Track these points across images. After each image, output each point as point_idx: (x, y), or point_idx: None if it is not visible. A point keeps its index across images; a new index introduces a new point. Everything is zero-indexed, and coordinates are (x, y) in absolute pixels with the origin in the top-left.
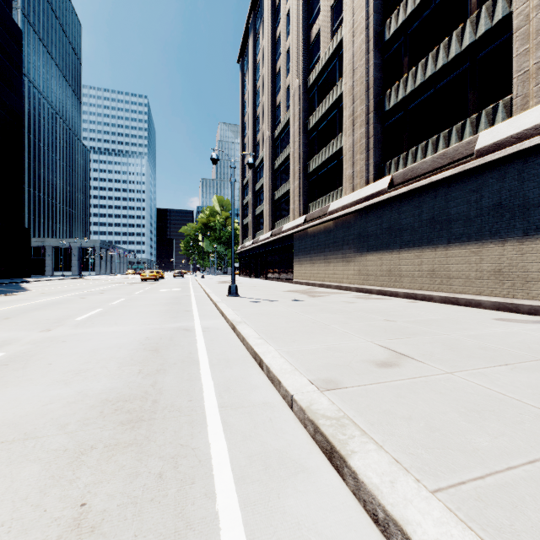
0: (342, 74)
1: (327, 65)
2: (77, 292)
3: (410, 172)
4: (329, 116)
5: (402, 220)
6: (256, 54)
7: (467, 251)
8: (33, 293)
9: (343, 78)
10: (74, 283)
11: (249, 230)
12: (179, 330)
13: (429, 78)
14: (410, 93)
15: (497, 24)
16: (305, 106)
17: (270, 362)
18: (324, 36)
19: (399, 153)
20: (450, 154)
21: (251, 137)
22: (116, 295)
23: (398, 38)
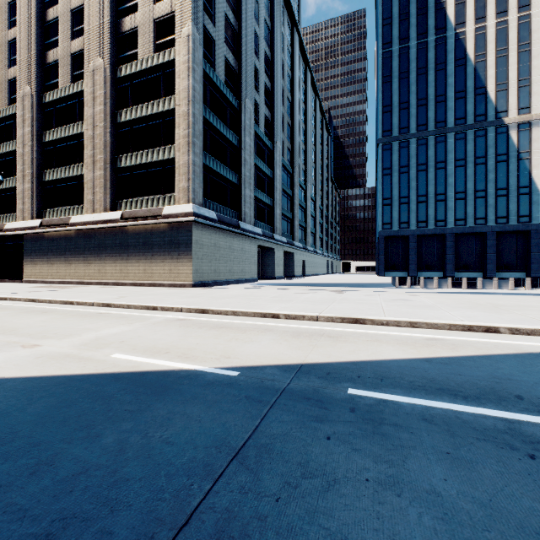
0: (83, 117)
1: (67, 98)
2: None
3: (134, 213)
4: (69, 141)
5: (129, 240)
6: None
7: (160, 261)
8: None
9: (85, 124)
10: None
11: None
12: None
13: (144, 164)
14: (134, 165)
15: (172, 159)
16: (40, 117)
17: (78, 301)
18: (64, 72)
19: (128, 198)
20: (153, 211)
21: None
22: None
23: (127, 126)
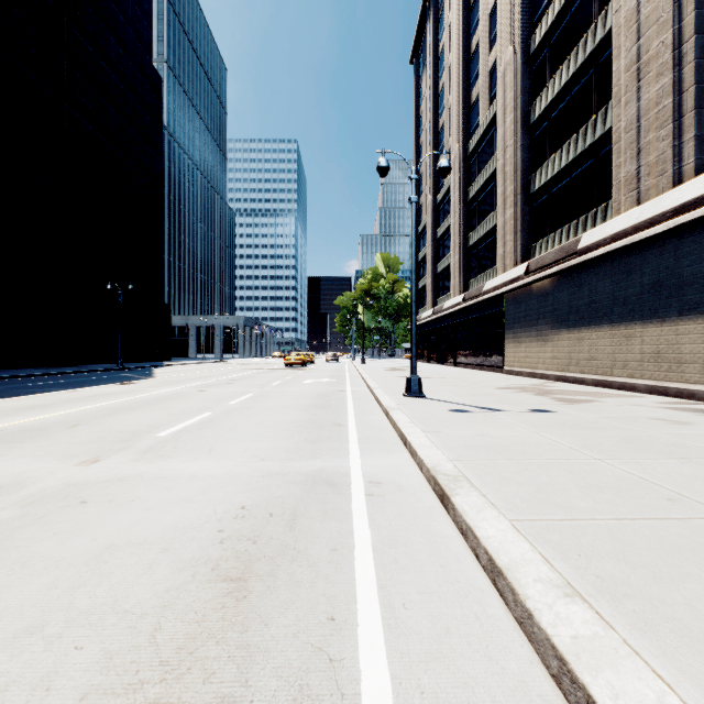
0: (607, 1)
1: None
2: (201, 381)
3: None
4: (575, 86)
5: None
6: (437, 41)
7: None
8: (153, 381)
9: (612, 3)
10: (208, 369)
11: (427, 296)
12: (315, 484)
13: None
14: None
15: None
16: (526, 85)
17: None
18: None
19: None
20: None
21: (431, 162)
22: (245, 388)
23: None
